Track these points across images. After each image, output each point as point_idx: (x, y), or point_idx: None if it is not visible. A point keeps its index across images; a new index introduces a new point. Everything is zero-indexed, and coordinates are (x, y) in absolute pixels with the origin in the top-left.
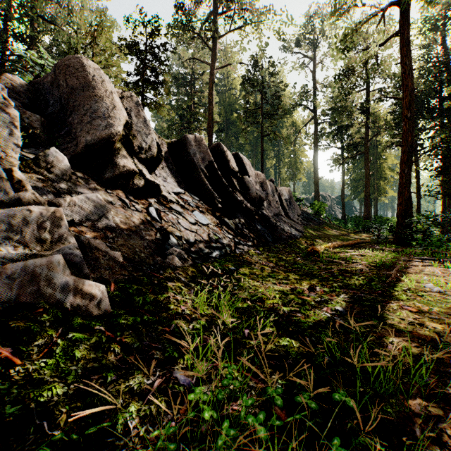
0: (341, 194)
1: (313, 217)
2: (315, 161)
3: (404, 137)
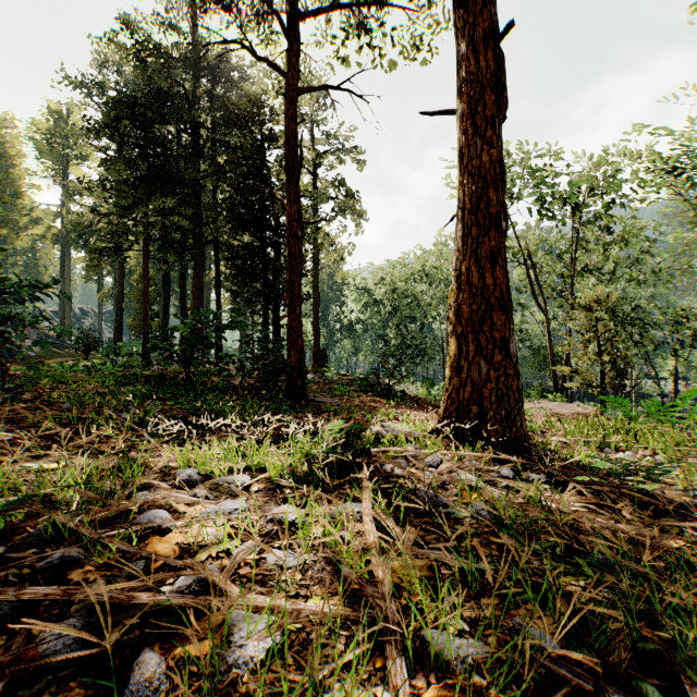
0: (98, 316)
1: (56, 340)
2: (64, 276)
3: (119, 294)
